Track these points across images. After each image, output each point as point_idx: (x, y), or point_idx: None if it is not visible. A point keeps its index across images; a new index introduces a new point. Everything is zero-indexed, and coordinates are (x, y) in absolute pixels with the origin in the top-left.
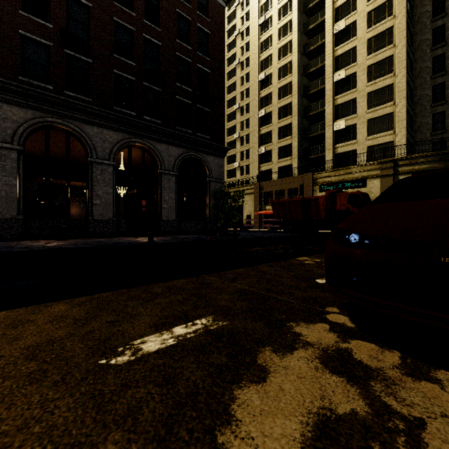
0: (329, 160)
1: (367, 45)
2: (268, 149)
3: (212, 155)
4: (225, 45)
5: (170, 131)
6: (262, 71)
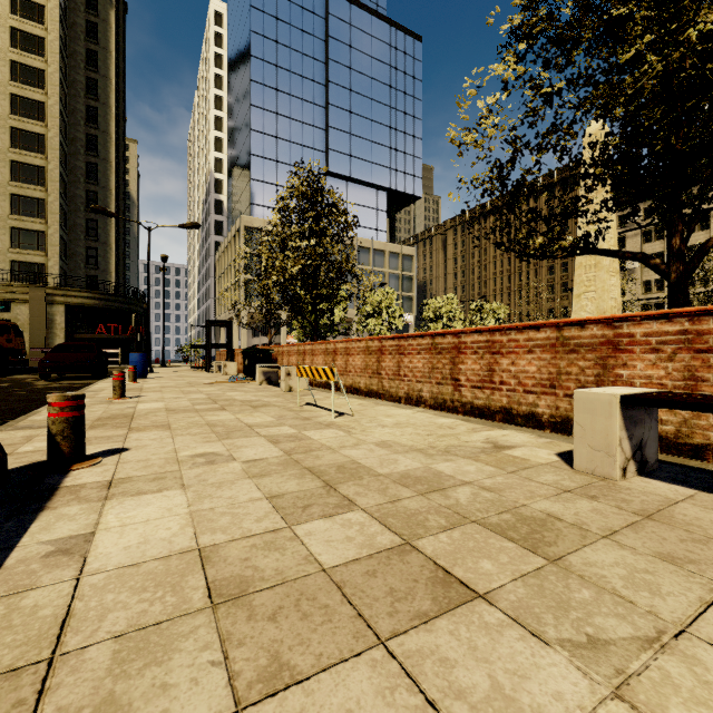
0: None
1: (11, 133)
2: None
3: None
4: None
5: None
6: None
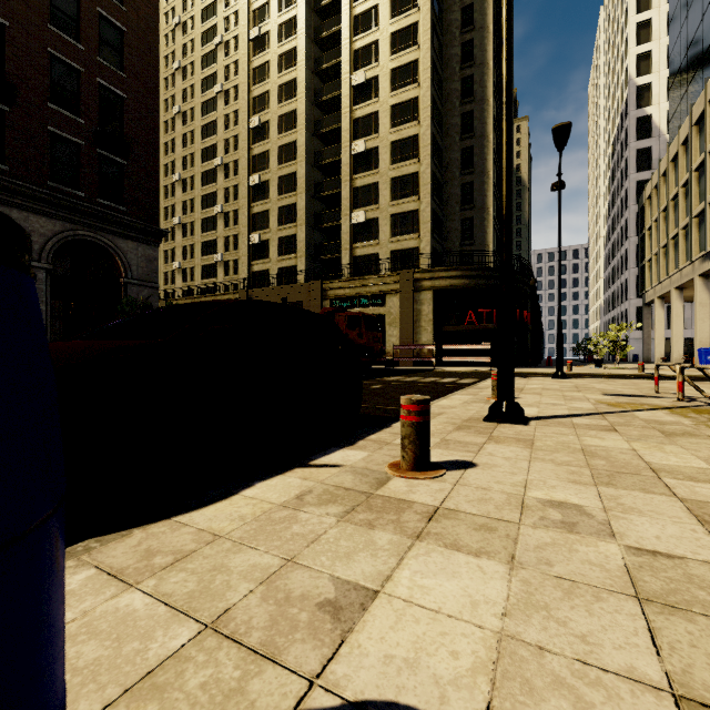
0: (342, 264)
1: (390, 113)
2: (264, 238)
3: (131, 239)
4: (199, 54)
5: (29, 188)
6: (255, 113)
